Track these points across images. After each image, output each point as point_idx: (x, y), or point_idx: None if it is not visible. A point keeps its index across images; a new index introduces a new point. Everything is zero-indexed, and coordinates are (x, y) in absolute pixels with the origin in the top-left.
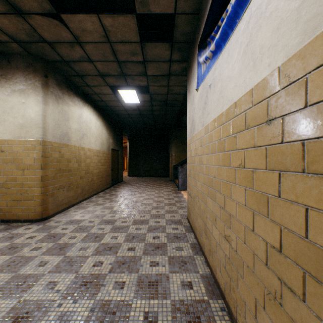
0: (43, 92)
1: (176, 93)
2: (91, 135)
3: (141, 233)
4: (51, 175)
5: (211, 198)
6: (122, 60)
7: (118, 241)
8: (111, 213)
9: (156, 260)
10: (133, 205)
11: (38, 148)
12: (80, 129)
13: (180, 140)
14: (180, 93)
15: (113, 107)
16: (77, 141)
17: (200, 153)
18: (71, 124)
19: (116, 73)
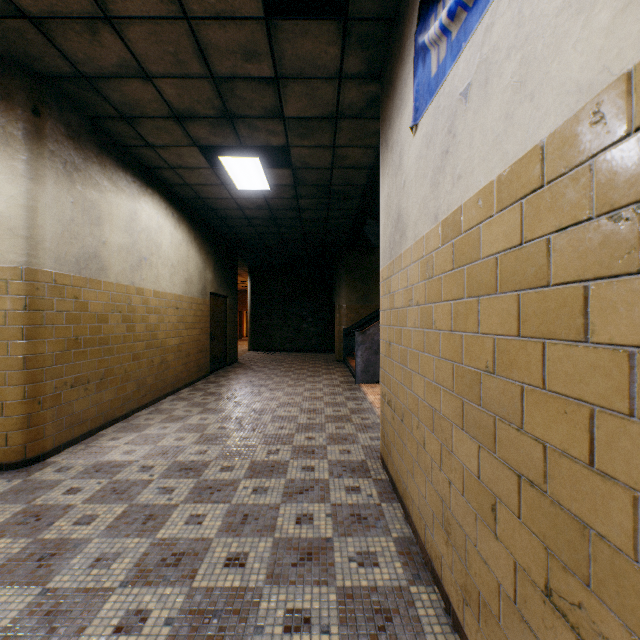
0: (27, 151)
1: (353, 165)
2: (161, 261)
3: (267, 504)
4: (52, 353)
5: (470, 433)
6: (223, 75)
7: (203, 532)
8: (200, 444)
9: (304, 604)
10: (253, 420)
11: (15, 287)
12: (132, 247)
13: (359, 274)
14: (362, 166)
15: (213, 201)
16: (126, 274)
17: (423, 297)
18: (109, 234)
19: (212, 113)
